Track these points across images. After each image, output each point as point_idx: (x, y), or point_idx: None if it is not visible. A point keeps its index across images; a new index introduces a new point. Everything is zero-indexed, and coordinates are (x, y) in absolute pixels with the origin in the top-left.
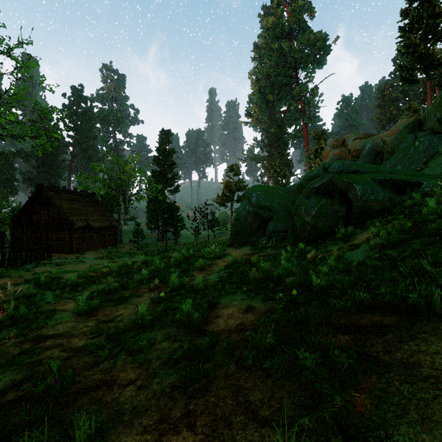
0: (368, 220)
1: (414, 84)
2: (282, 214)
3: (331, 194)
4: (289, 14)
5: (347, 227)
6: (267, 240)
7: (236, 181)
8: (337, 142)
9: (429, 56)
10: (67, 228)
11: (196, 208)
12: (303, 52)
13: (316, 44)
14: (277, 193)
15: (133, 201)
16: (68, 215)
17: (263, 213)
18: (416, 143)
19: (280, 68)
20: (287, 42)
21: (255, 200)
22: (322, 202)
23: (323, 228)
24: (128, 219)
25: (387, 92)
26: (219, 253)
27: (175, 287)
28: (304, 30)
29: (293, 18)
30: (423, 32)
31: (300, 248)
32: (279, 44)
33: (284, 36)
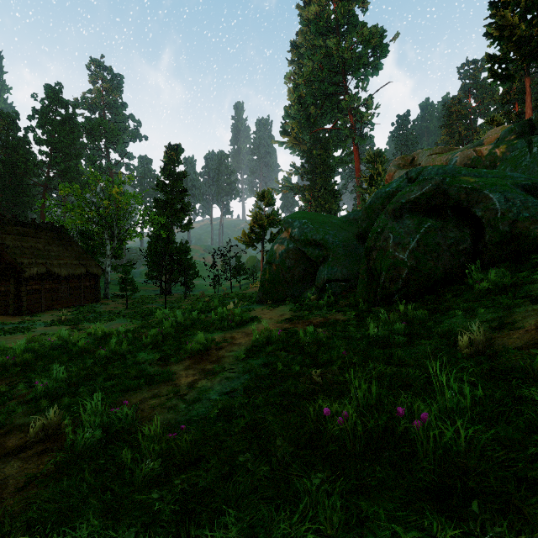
0: (534, 255)
1: (508, 82)
2: (342, 252)
3: (440, 211)
4: (335, 4)
5: (489, 269)
6: (318, 294)
7: (269, 213)
8: (404, 161)
9: (533, 39)
10: (11, 276)
11: (215, 251)
12: (354, 52)
13: (371, 41)
14: (331, 223)
15: (124, 239)
16: (13, 256)
17: (311, 251)
18: (534, 150)
19: (324, 71)
20: (334, 37)
21: (298, 232)
22: (427, 224)
23: (432, 272)
24: (122, 265)
25: (454, 109)
26: (240, 318)
27: (78, 450)
28: (355, 25)
29: (341, 10)
30: (523, 8)
31: (402, 312)
32: (323, 42)
33: (330, 32)
